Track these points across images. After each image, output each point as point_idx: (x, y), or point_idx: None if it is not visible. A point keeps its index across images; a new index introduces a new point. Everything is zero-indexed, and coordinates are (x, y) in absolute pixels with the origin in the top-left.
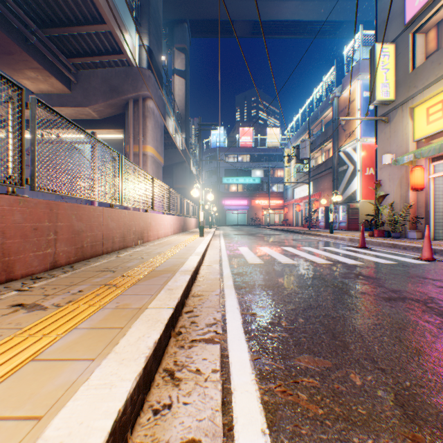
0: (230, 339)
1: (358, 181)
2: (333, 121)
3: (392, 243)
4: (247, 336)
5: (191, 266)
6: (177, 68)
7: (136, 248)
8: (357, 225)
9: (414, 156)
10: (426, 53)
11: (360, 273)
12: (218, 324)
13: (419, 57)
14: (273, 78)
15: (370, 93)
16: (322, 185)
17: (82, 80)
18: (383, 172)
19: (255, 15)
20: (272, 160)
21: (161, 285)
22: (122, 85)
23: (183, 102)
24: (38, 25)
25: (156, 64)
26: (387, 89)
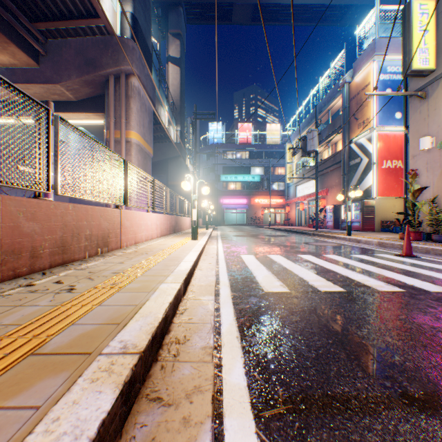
0: None
1: (374, 175)
2: (343, 110)
3: None
4: None
5: (146, 327)
6: (171, 56)
7: (87, 263)
8: (373, 225)
9: None
10: None
11: None
12: None
13: None
14: (292, 17)
15: (404, 62)
16: (329, 182)
17: (51, 51)
18: (417, 160)
19: None
20: (272, 157)
21: None
22: (100, 57)
23: (177, 92)
24: None
25: (143, 37)
26: (426, 56)
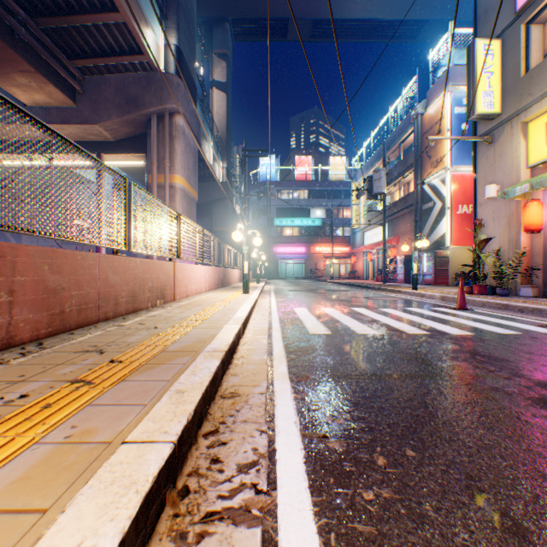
0: (282, 509)
1: (448, 222)
2: (415, 146)
3: (503, 304)
4: (316, 498)
5: (224, 343)
6: (216, 80)
7: (152, 312)
8: (446, 278)
9: (530, 186)
10: (543, 50)
11: (476, 351)
12: (260, 465)
13: (535, 56)
14: (342, 78)
15: (468, 105)
16: (401, 228)
17: (89, 89)
18: (484, 208)
19: (315, 12)
20: (336, 197)
21: (167, 382)
22: (143, 96)
23: (223, 123)
24: (29, 13)
25: (188, 70)
26: (491, 99)
